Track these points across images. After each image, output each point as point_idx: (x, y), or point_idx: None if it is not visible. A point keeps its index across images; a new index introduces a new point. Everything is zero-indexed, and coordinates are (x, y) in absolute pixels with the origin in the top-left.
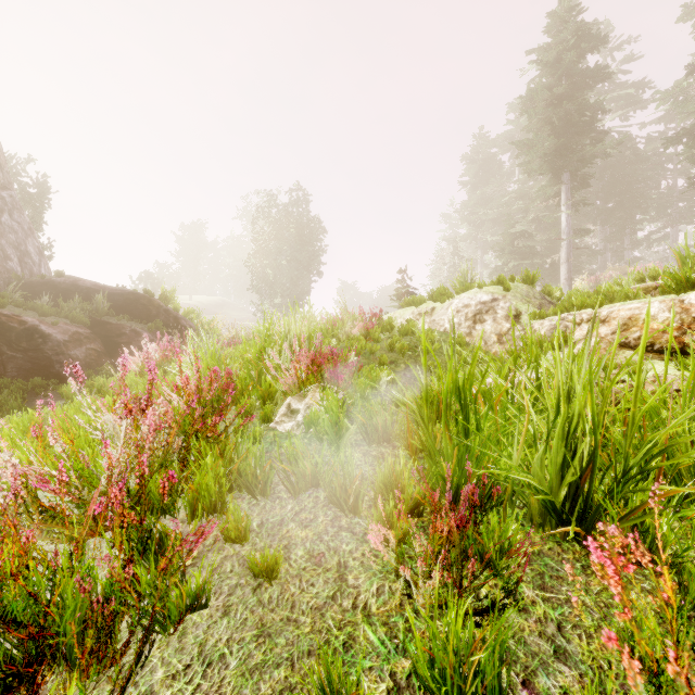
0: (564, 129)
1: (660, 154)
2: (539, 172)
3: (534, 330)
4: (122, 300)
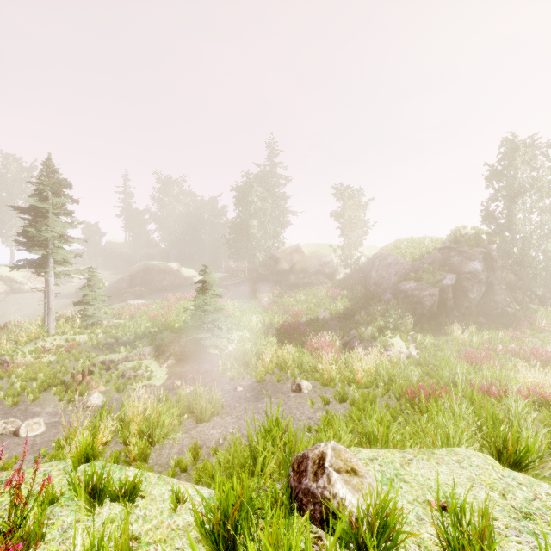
0: None
1: None
2: None
3: None
4: None
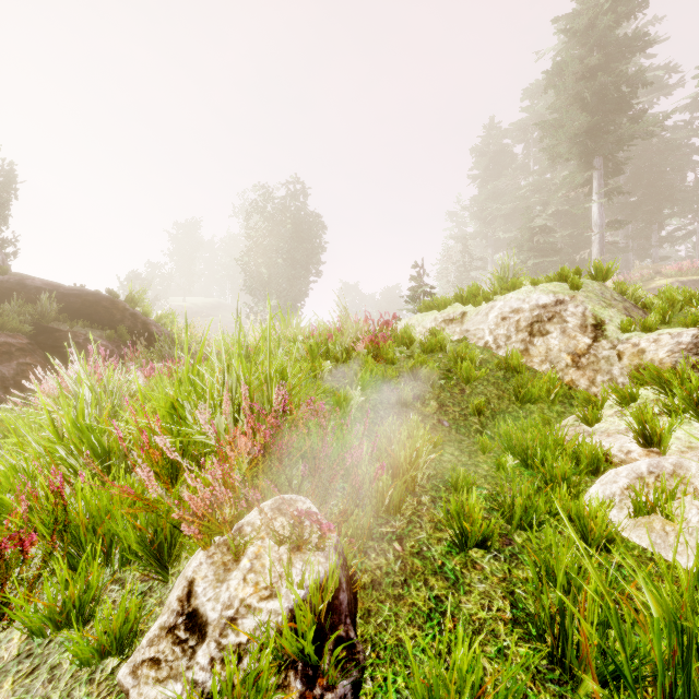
0: (596, 107)
1: (687, 144)
2: (567, 156)
3: (641, 350)
4: (79, 302)
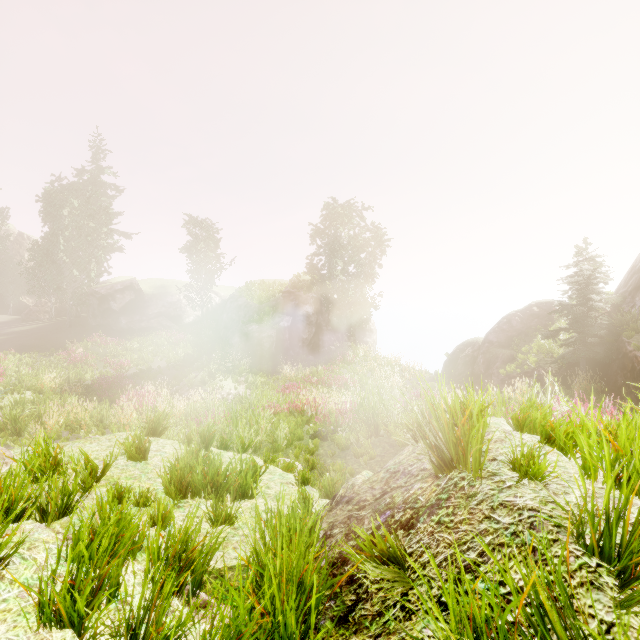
0: None
1: None
2: None
3: None
4: None
